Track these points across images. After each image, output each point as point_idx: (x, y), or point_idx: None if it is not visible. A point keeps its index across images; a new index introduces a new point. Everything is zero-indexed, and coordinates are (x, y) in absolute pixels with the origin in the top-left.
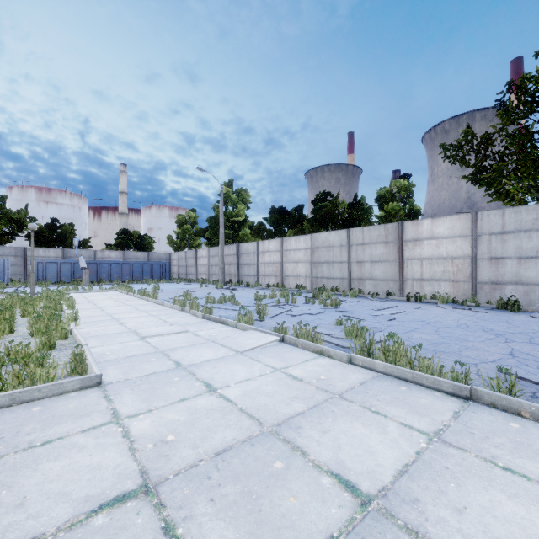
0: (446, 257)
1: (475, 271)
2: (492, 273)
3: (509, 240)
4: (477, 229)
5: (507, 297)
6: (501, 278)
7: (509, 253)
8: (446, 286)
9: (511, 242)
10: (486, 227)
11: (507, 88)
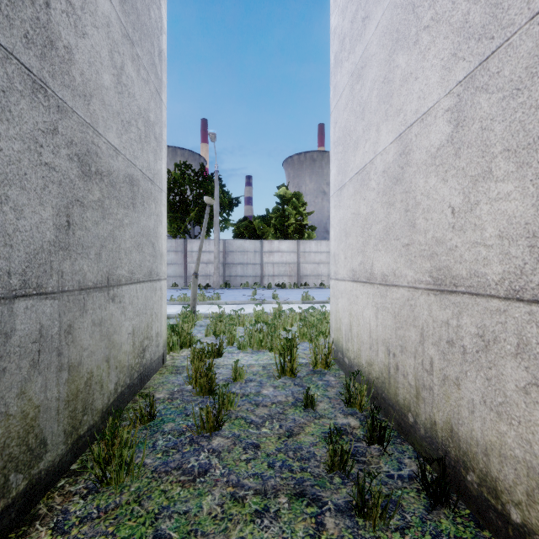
0: None
1: None
2: None
3: None
4: None
5: None
6: None
7: None
8: None
9: None
10: None
11: (167, 172)
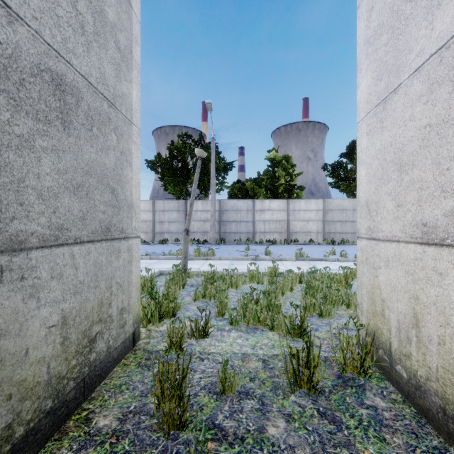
0: (143, 220)
1: (154, 227)
2: (160, 228)
3: (166, 214)
4: (155, 208)
5: (165, 239)
6: (163, 230)
7: (166, 219)
8: (143, 235)
9: (167, 215)
10: (158, 208)
11: (171, 143)
